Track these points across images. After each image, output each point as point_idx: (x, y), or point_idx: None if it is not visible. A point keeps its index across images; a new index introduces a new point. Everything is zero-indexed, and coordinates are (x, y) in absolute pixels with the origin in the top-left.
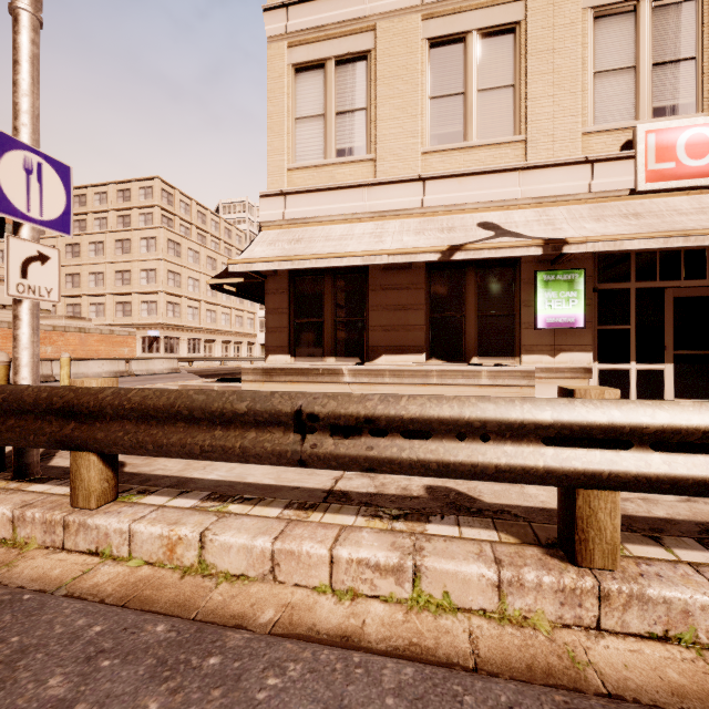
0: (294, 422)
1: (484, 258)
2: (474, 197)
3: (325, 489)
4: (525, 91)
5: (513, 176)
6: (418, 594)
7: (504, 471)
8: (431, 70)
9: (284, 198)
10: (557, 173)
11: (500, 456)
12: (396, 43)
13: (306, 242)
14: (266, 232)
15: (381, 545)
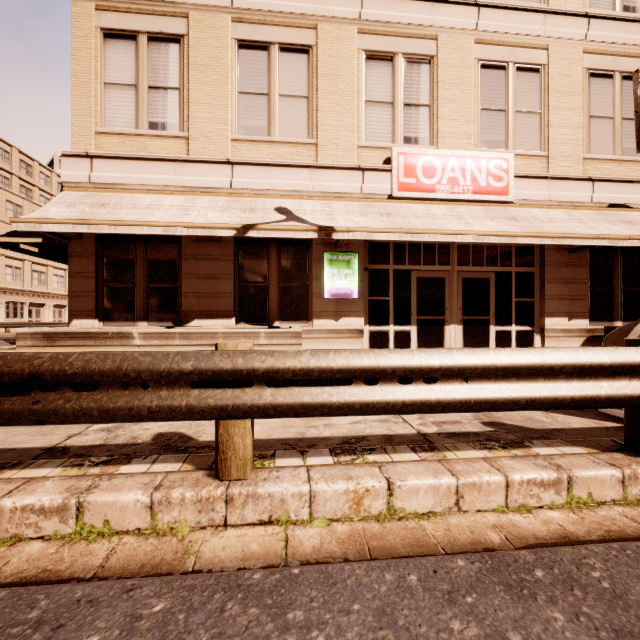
0: None
1: (284, 238)
2: (275, 185)
3: (47, 447)
4: (316, 104)
5: (306, 172)
6: (81, 527)
7: (155, 412)
8: (240, 68)
9: (90, 161)
10: (339, 174)
11: (153, 400)
12: (208, 35)
13: (111, 207)
14: (68, 192)
15: (56, 490)
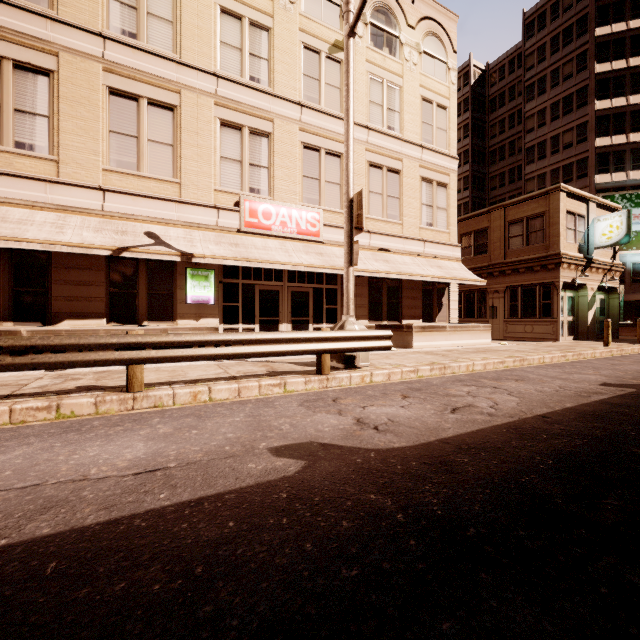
0: None
1: None
2: (145, 212)
3: (5, 394)
4: (180, 152)
5: (172, 205)
6: (59, 415)
7: (98, 361)
8: (111, 110)
9: None
10: (199, 210)
11: (97, 356)
12: (79, 77)
13: None
14: None
15: (41, 401)
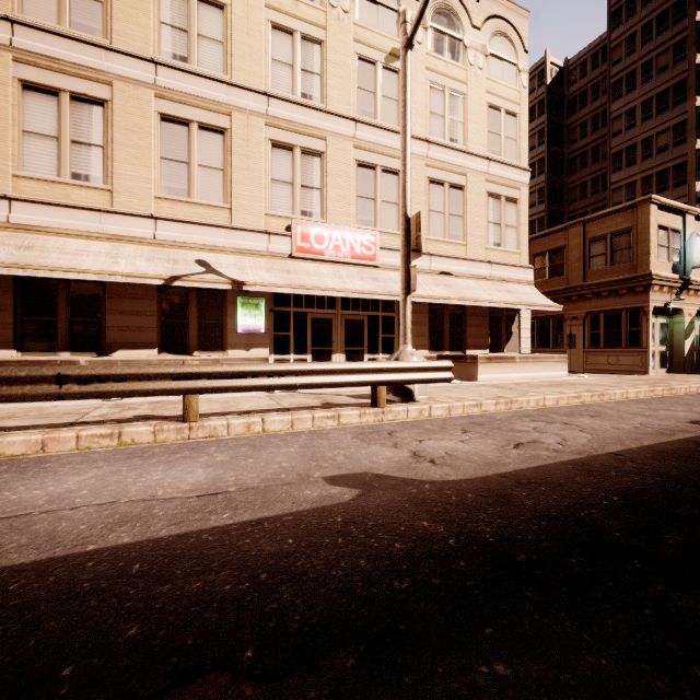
0: (56, 380)
1: None
2: (195, 240)
3: (70, 422)
4: (231, 176)
5: (222, 231)
6: (121, 442)
7: (156, 391)
8: (162, 137)
9: (8, 203)
10: (250, 236)
11: (155, 386)
12: (132, 105)
13: (38, 250)
14: None
15: (104, 429)
